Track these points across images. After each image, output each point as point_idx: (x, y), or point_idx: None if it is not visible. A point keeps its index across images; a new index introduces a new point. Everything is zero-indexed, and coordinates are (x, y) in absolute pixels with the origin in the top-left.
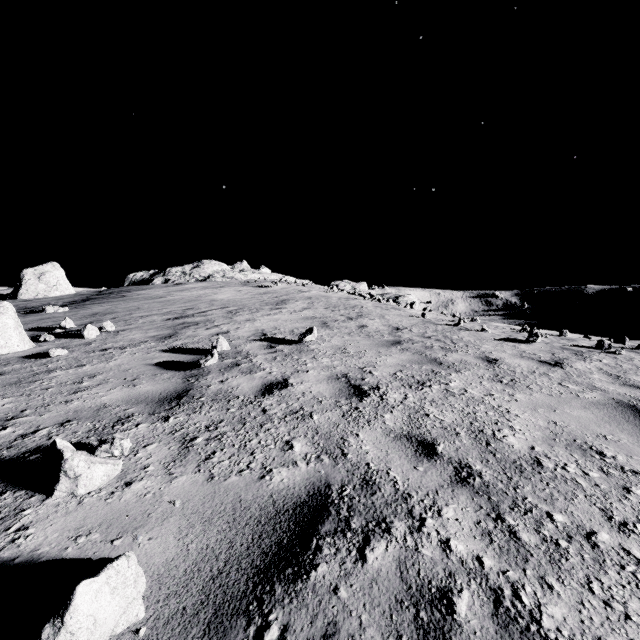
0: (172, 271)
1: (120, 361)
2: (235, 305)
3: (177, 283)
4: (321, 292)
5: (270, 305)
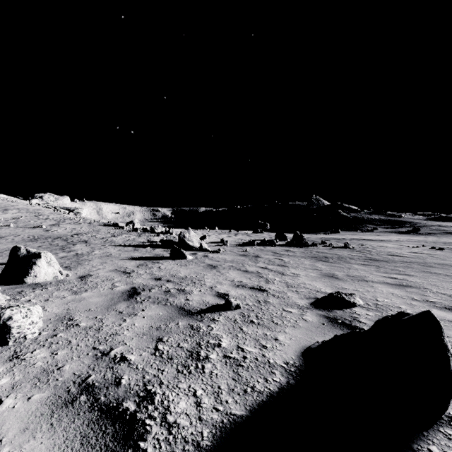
0: None
1: None
2: None
3: None
4: (24, 206)
5: (1, 211)
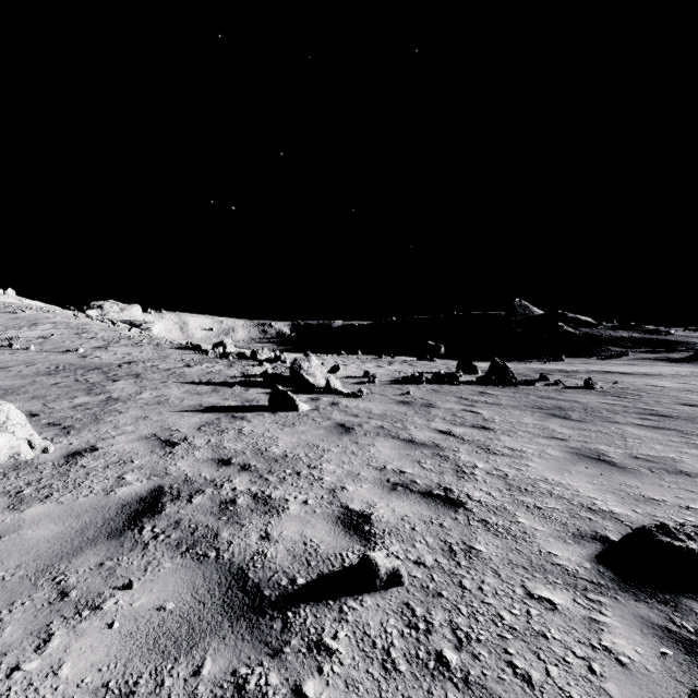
0: None
1: None
2: (1, 326)
3: None
4: (65, 319)
5: (27, 326)
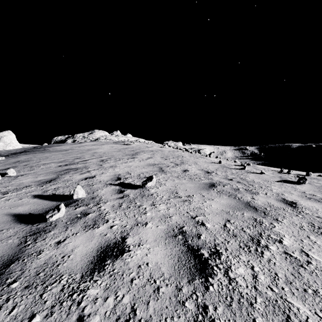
0: (77, 136)
1: None
2: (107, 156)
3: (79, 142)
4: (158, 147)
5: (128, 156)
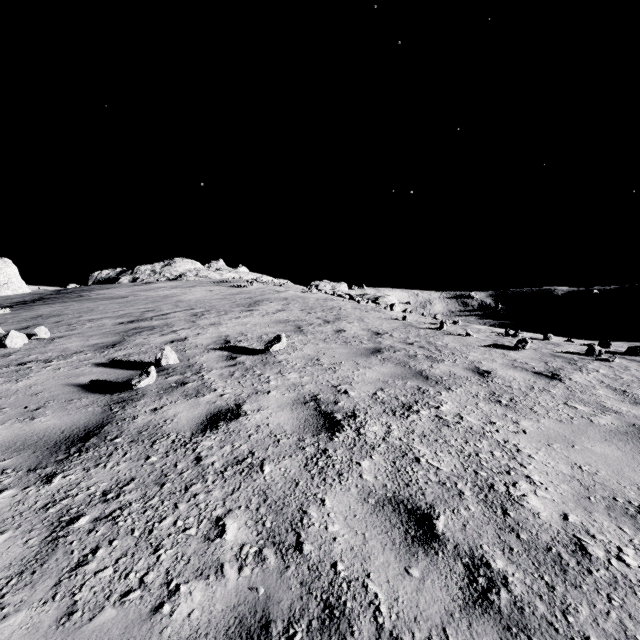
0: (141, 269)
1: (34, 380)
2: (202, 307)
3: (145, 282)
4: (298, 292)
5: (241, 307)
